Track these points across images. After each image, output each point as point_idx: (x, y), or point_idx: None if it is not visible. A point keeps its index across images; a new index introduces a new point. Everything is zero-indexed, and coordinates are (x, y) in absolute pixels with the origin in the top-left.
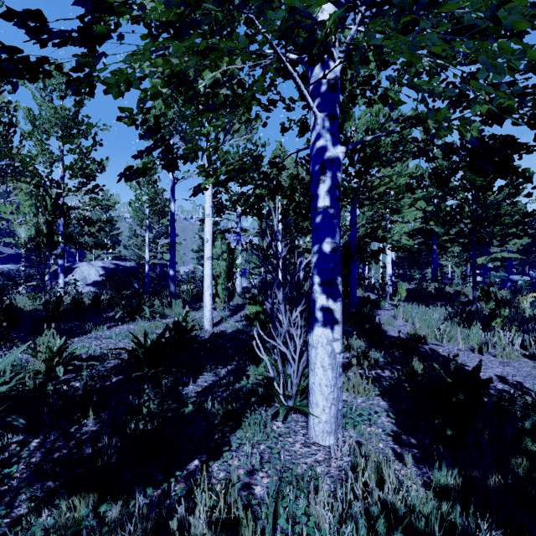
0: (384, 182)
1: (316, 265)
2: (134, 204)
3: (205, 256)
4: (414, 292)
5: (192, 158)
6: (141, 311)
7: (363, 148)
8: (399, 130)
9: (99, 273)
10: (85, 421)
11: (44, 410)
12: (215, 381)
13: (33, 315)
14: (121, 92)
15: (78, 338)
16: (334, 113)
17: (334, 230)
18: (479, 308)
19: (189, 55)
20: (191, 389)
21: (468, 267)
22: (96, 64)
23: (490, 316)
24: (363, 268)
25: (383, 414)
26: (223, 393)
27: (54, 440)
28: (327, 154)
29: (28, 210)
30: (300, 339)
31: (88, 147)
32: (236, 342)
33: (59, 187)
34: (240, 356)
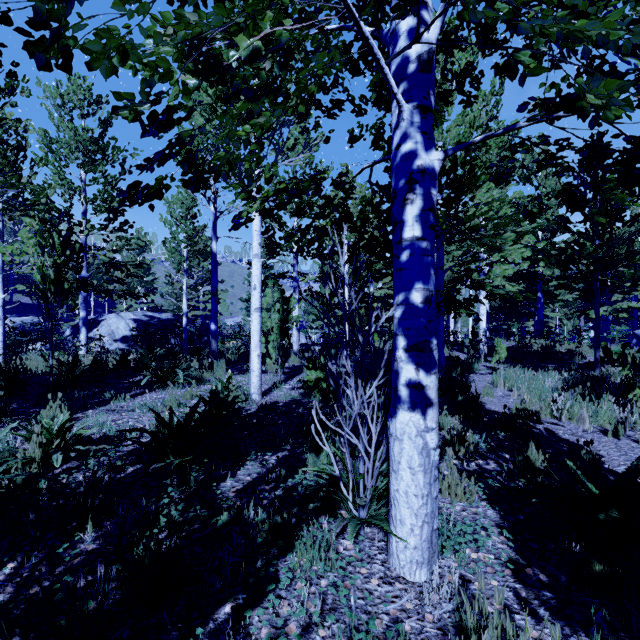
0: (481, 211)
1: (400, 322)
2: (169, 244)
3: (252, 307)
4: (514, 351)
5: (225, 173)
6: (173, 375)
7: (453, 168)
8: (522, 125)
9: (129, 327)
10: (81, 536)
11: (30, 517)
12: (261, 474)
13: (44, 379)
14: (114, 67)
15: (93, 411)
16: (427, 103)
17: (427, 272)
18: (605, 374)
19: (213, 7)
20: (229, 485)
21: (582, 320)
22: (67, 14)
23: (625, 386)
24: (448, 320)
25: (494, 531)
26: (271, 492)
27: (34, 565)
28: (416, 162)
29: (33, 250)
30: (373, 414)
31: (115, 176)
32: (291, 417)
33: (80, 223)
34: (296, 437)
